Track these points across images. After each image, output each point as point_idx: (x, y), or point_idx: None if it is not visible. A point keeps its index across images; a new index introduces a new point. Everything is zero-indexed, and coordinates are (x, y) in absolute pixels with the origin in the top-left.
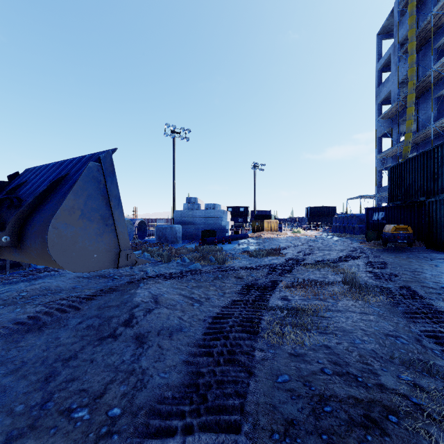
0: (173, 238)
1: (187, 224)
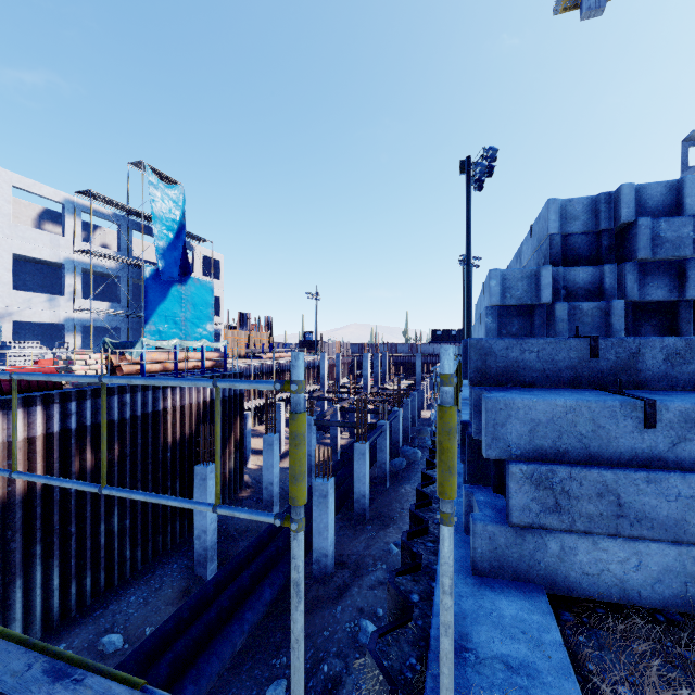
0: None
1: None
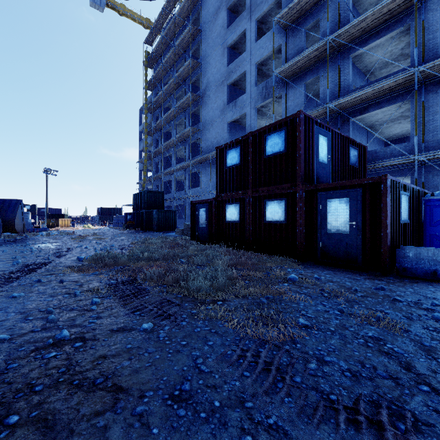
0: None
1: None
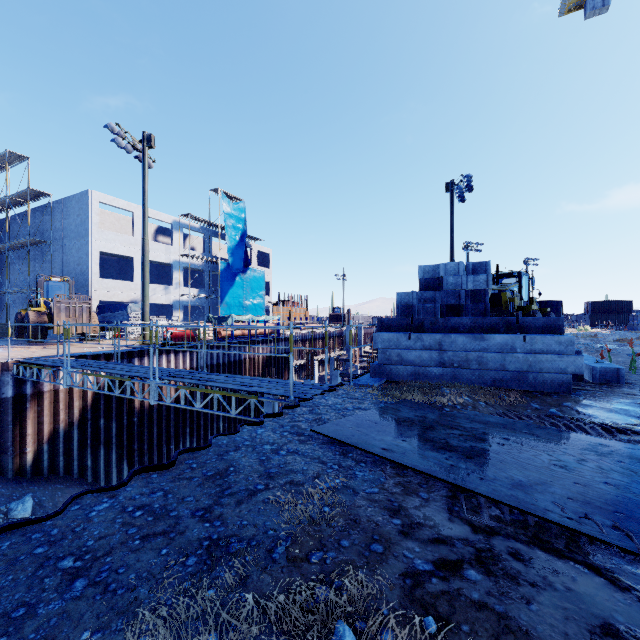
0: None
1: None
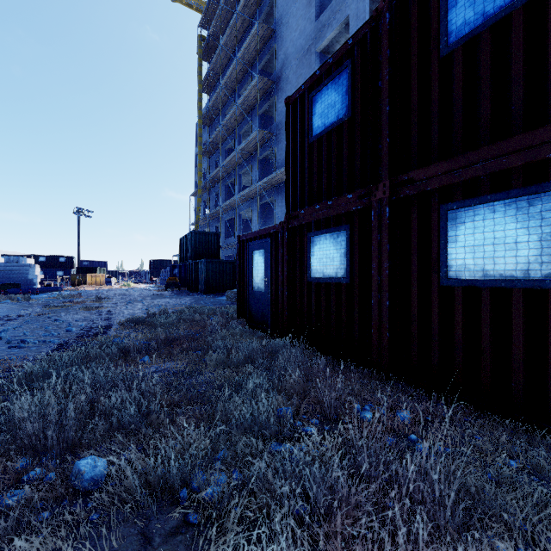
0: None
1: None
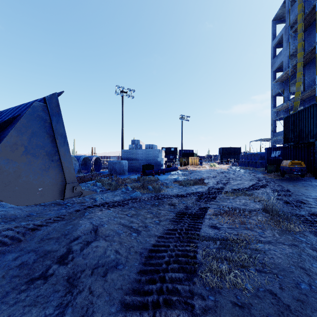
0: (121, 170)
1: (132, 160)
